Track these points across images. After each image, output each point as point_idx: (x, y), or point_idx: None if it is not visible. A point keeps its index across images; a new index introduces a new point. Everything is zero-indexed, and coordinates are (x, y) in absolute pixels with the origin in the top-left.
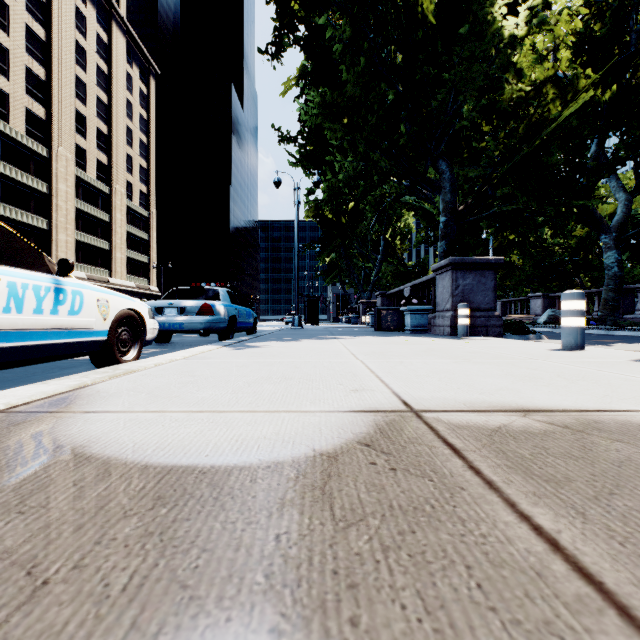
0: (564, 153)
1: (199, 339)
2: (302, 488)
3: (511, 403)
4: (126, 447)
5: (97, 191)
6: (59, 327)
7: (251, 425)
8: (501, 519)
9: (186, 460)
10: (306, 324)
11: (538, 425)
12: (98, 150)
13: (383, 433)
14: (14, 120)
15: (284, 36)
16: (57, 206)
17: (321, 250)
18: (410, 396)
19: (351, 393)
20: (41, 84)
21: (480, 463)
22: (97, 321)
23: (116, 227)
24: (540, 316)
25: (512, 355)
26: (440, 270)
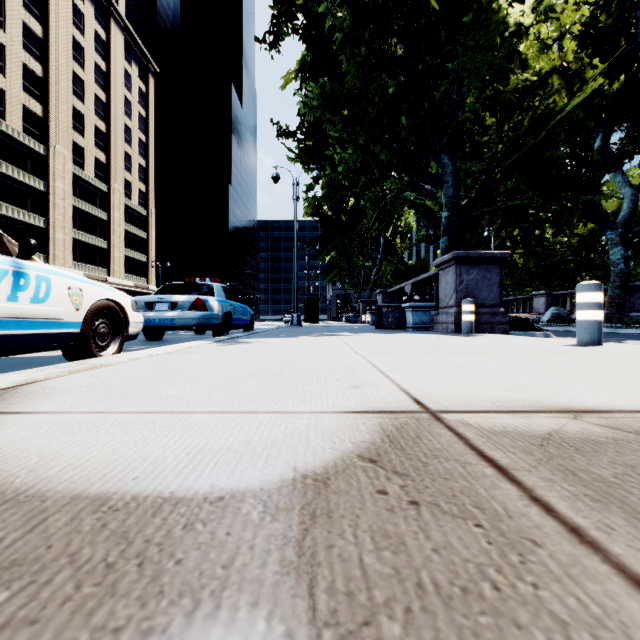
0: (570, 146)
1: (194, 337)
2: (266, 542)
3: (550, 402)
4: (24, 464)
5: (95, 189)
6: (19, 316)
7: (215, 431)
8: (635, 621)
9: (99, 486)
10: (305, 323)
11: (600, 431)
12: (96, 148)
13: (393, 442)
14: (10, 117)
15: (282, 24)
16: (54, 204)
17: (321, 249)
18: (422, 393)
19: (350, 390)
20: (38, 81)
21: (546, 492)
22: (68, 311)
23: (114, 226)
24: (543, 314)
25: (526, 350)
26: (443, 265)
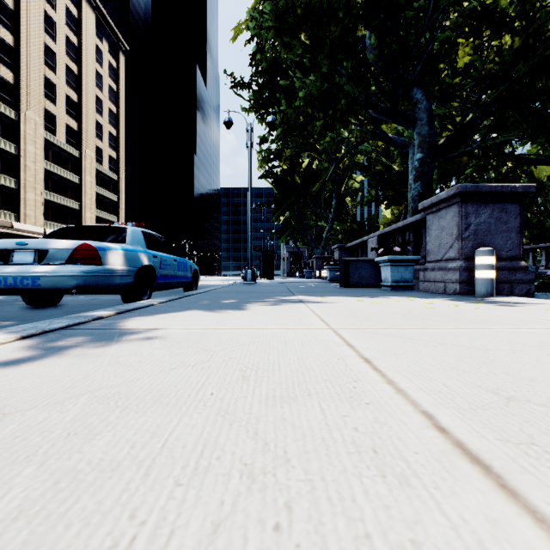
0: None
1: (116, 298)
2: None
3: None
4: None
5: (67, 154)
6: None
7: None
8: None
9: None
10: (261, 278)
11: None
12: (68, 116)
13: None
14: None
15: None
16: (25, 166)
17: (276, 209)
18: None
19: None
20: (9, 50)
21: None
22: None
23: (86, 188)
24: None
25: None
26: (436, 206)
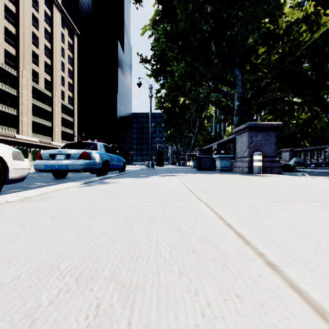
0: (310, 63)
1: (88, 175)
2: None
3: None
4: None
5: (45, 95)
6: None
7: None
8: None
9: None
10: (156, 166)
11: None
12: (45, 73)
13: None
14: None
15: None
16: (22, 102)
17: (165, 126)
18: None
19: None
20: (13, 36)
21: None
22: None
23: (55, 114)
24: (288, 162)
25: None
26: (239, 132)
